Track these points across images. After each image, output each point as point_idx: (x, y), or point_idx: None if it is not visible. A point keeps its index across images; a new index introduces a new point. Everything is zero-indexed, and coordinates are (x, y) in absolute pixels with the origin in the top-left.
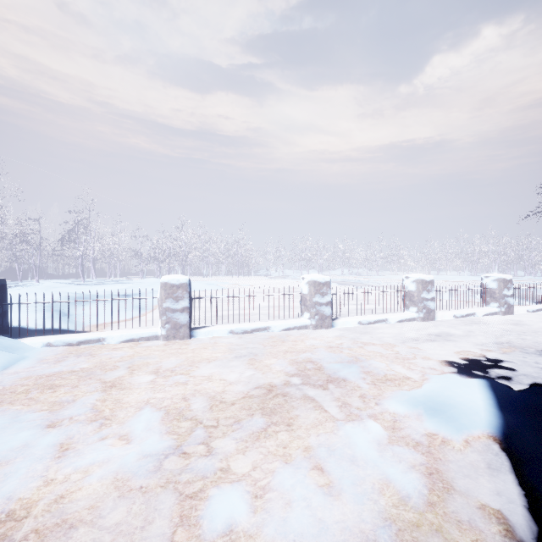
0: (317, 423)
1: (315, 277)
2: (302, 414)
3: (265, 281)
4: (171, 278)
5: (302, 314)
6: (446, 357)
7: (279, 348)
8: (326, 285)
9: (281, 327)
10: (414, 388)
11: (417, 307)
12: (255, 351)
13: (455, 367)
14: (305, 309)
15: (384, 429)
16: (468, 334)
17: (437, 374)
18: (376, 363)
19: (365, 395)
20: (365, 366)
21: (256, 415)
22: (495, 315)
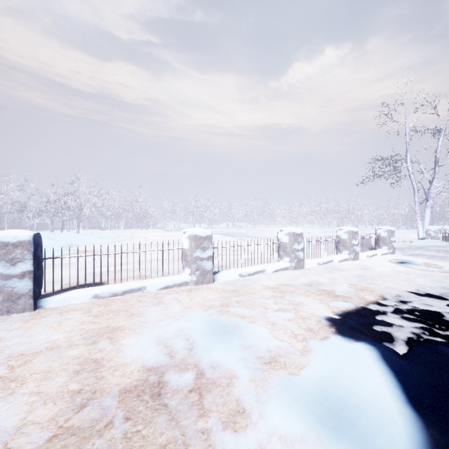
0: None
1: (196, 231)
2: None
3: (160, 233)
4: (4, 234)
5: (183, 270)
6: (323, 312)
7: (148, 317)
8: (207, 239)
9: (159, 286)
10: (303, 369)
11: (290, 257)
12: (115, 325)
13: (335, 326)
14: (186, 264)
15: None
16: (333, 281)
17: (321, 340)
18: (257, 331)
19: (245, 397)
20: (245, 336)
21: None
22: (347, 261)
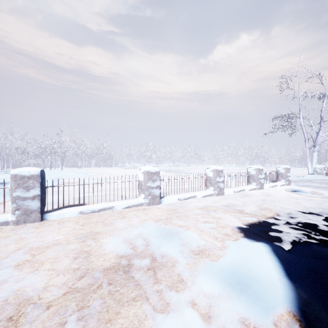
0: (135, 324)
1: (148, 168)
2: (122, 311)
3: (121, 170)
4: (22, 170)
5: (139, 195)
6: (236, 224)
7: (117, 225)
8: (156, 174)
9: (123, 206)
10: (220, 258)
11: (214, 187)
12: (96, 231)
13: (243, 232)
14: (141, 191)
15: (202, 321)
16: (244, 203)
17: (234, 241)
18: (191, 235)
19: (183, 273)
20: (183, 238)
21: (68, 324)
22: (255, 190)
